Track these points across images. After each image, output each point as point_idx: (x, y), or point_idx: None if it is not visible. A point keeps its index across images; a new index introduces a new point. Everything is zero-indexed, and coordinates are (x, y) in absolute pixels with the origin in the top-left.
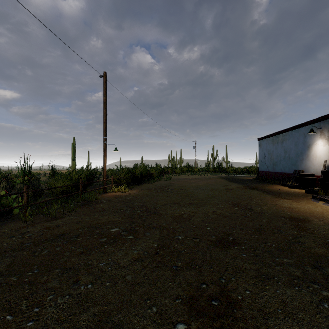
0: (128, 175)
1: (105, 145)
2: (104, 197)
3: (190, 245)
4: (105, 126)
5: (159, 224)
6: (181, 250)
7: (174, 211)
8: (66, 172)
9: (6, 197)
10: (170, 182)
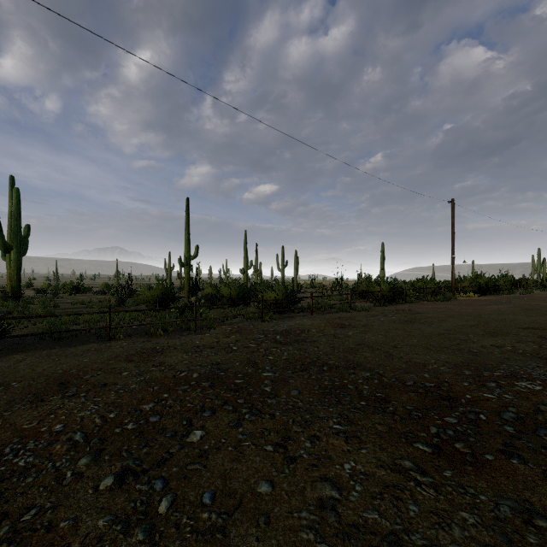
0: (473, 284)
1: (453, 258)
2: (457, 299)
3: (530, 307)
4: (453, 243)
5: (513, 305)
6: (525, 307)
7: (525, 303)
8: (430, 279)
9: (409, 291)
10: (529, 295)
